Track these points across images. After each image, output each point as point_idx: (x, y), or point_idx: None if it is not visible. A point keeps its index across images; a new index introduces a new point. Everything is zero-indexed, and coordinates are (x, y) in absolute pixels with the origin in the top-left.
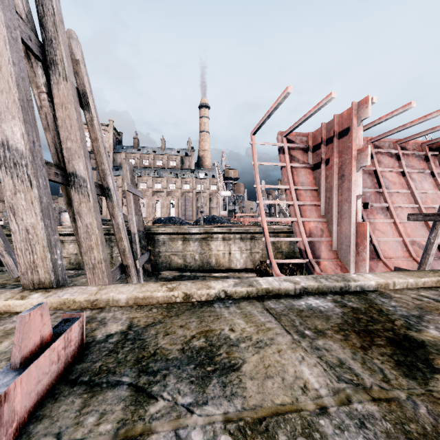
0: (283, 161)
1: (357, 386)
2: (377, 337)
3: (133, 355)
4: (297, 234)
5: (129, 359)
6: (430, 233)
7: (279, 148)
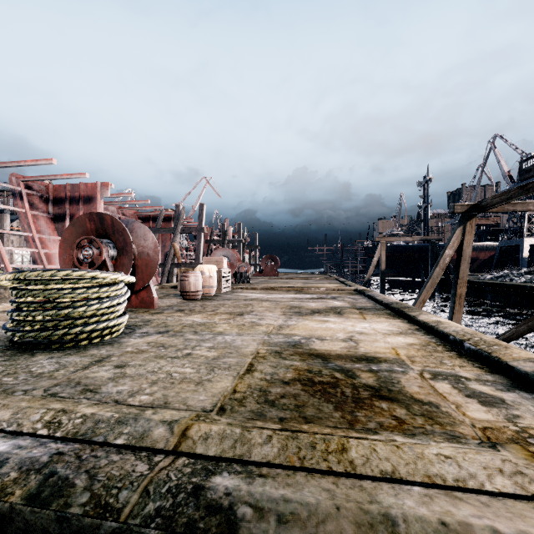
0: (21, 207)
1: None
2: None
3: None
4: None
5: None
6: None
7: (14, 191)
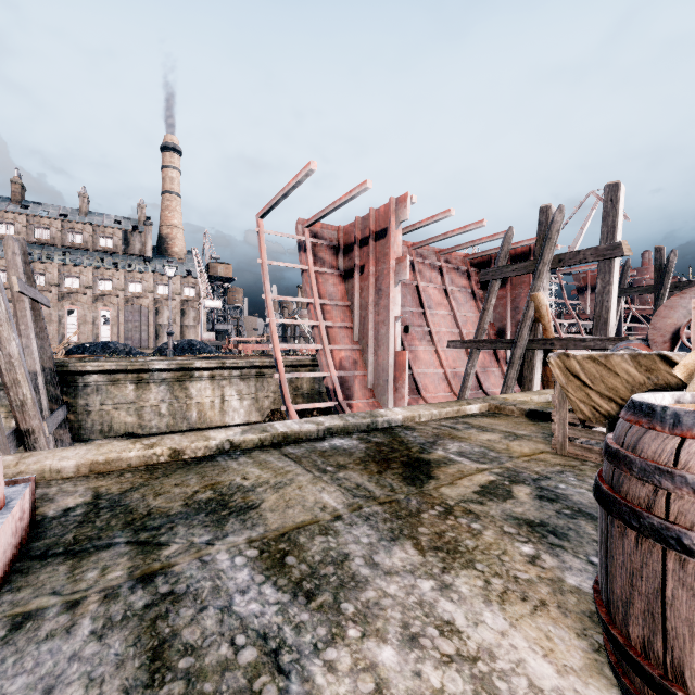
0: (305, 263)
1: (368, 498)
2: (394, 463)
3: (119, 520)
4: (324, 368)
5: (115, 524)
6: (468, 362)
7: (299, 242)
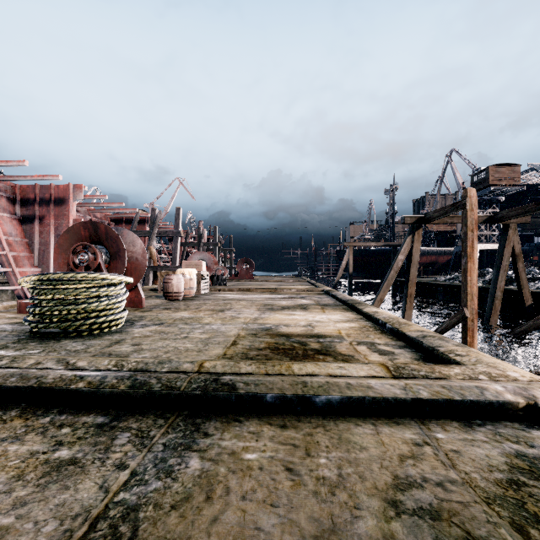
0: None
1: None
2: None
3: None
4: (15, 283)
5: None
6: None
7: None
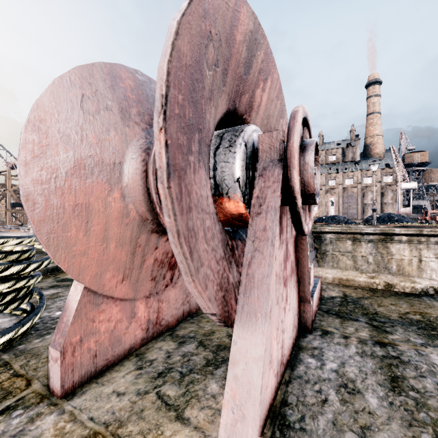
0: None
1: None
2: None
3: (359, 310)
4: None
5: (357, 311)
6: None
7: None
